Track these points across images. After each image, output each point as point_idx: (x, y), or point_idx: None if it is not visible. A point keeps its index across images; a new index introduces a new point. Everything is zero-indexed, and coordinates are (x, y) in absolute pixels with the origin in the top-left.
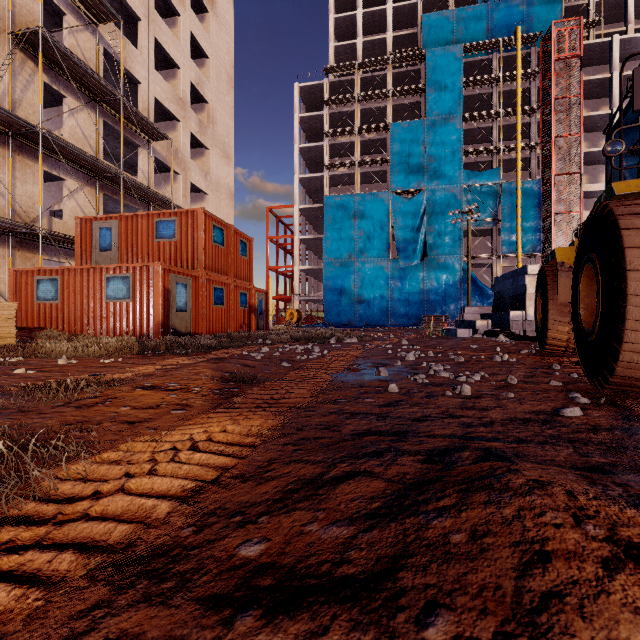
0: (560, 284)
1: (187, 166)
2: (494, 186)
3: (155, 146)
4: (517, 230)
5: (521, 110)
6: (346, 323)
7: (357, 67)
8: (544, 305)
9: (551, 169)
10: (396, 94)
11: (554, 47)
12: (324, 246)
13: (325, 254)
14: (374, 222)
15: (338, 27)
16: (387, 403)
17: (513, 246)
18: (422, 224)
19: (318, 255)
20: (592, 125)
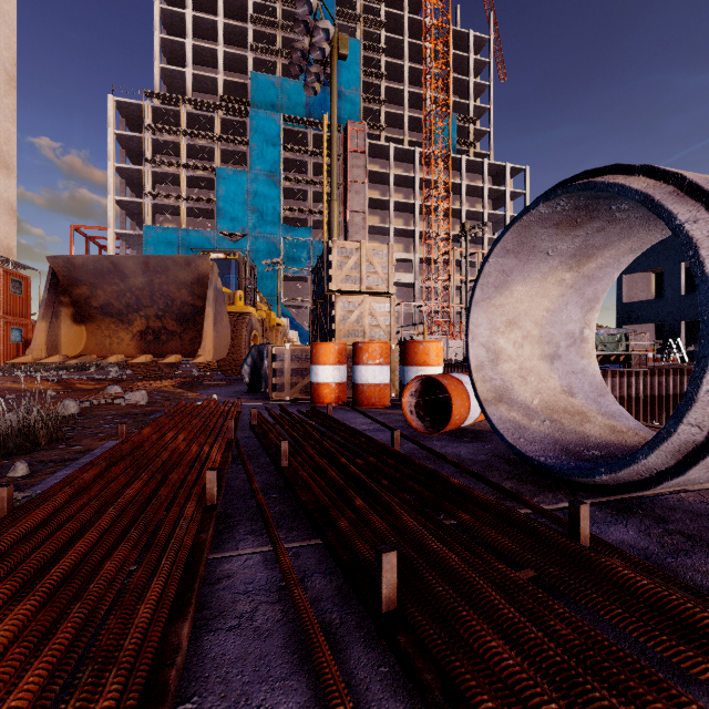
0: None
1: None
2: (308, 242)
3: None
4: None
5: (328, 183)
6: None
7: (183, 101)
8: None
9: (347, 236)
10: (223, 140)
11: (349, 141)
12: None
13: None
14: None
15: (166, 47)
16: None
17: None
18: None
19: None
20: (381, 205)
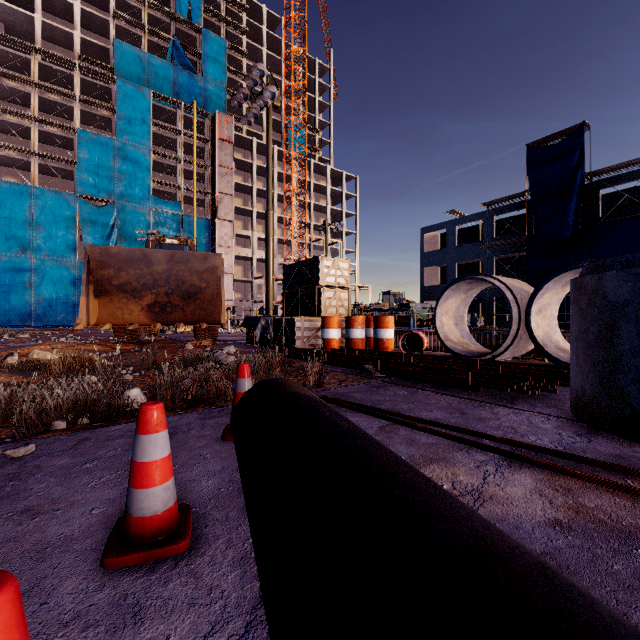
0: None
1: None
2: (177, 215)
3: None
4: None
5: (197, 163)
6: (18, 324)
7: (34, 50)
8: None
9: (216, 214)
10: (85, 101)
11: (218, 129)
12: None
13: None
14: (57, 221)
15: None
16: None
17: None
18: (113, 233)
19: None
20: (244, 190)
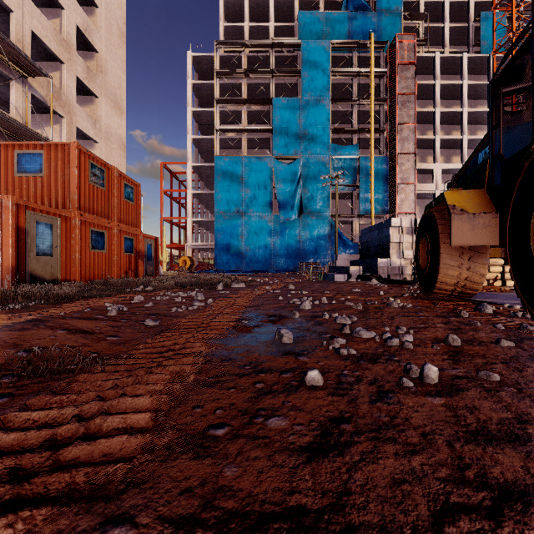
0: (453, 227)
1: (72, 110)
2: (354, 159)
3: (32, 82)
4: (371, 195)
5: (374, 100)
6: (234, 269)
7: (244, 46)
8: (435, 249)
9: (395, 149)
10: (277, 74)
11: (397, 54)
12: (215, 200)
13: (216, 208)
14: (259, 182)
15: (227, 10)
16: (319, 434)
17: (368, 208)
18: (299, 186)
19: (210, 209)
20: (422, 119)
